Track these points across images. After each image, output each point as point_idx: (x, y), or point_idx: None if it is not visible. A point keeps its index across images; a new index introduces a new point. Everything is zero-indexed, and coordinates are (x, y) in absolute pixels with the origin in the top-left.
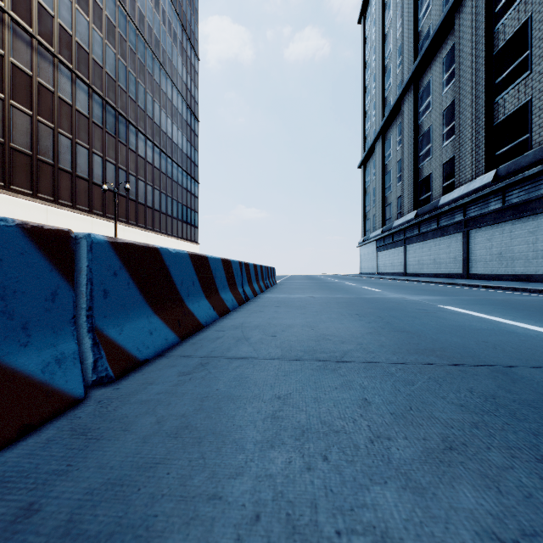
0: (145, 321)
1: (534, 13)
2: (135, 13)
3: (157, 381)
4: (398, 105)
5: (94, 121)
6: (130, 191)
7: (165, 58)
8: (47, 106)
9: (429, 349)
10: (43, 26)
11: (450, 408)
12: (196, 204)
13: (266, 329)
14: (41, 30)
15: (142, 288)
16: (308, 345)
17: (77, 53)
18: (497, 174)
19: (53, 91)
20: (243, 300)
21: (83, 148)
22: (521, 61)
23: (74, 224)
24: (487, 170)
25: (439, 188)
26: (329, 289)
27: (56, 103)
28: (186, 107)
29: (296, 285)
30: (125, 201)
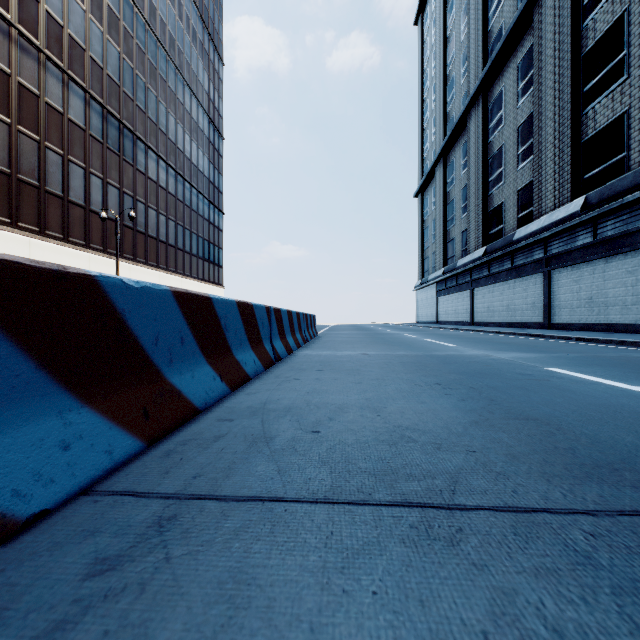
0: (51, 423)
1: (633, 5)
2: (144, 3)
3: (15, 606)
4: (463, 121)
5: (92, 134)
6: (138, 221)
7: (181, 60)
8: (30, 113)
9: (605, 466)
10: (25, 13)
11: None
12: (220, 239)
13: (303, 416)
14: (23, 18)
15: (43, 356)
16: (379, 456)
17: (70, 49)
18: (587, 201)
19: (39, 94)
20: (271, 361)
21: (78, 166)
22: (616, 63)
23: (65, 261)
24: (573, 196)
25: (513, 220)
26: (386, 343)
27: (42, 110)
28: (208, 121)
29: (343, 337)
30: (132, 234)
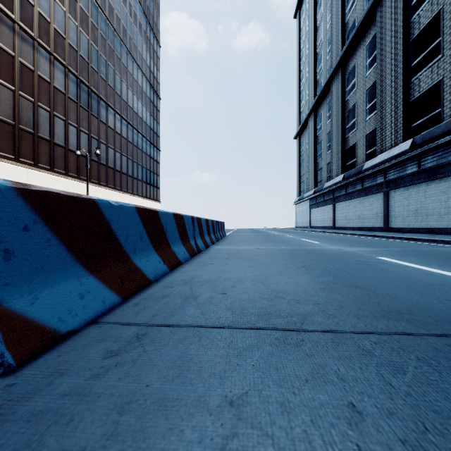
0: (74, 283)
1: (446, 6)
2: (105, 5)
3: (72, 368)
4: (328, 86)
5: (70, 97)
6: (101, 157)
7: (131, 44)
8: (27, 83)
9: (395, 311)
10: (24, 14)
11: None
12: (158, 169)
13: (216, 285)
14: (23, 17)
15: (70, 245)
16: (261, 306)
17: (55, 38)
18: (413, 142)
19: (33, 70)
20: (195, 252)
21: (60, 119)
22: (434, 46)
23: (52, 185)
24: (404, 139)
25: (362, 155)
26: (272, 241)
27: (36, 81)
28: (149, 86)
29: (243, 237)
30: (97, 165)
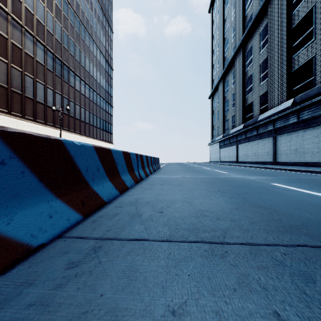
0: (45, 205)
1: (317, 3)
2: (73, 2)
3: (39, 279)
4: (232, 61)
5: (48, 68)
6: (70, 111)
7: (92, 31)
8: (17, 57)
9: (294, 227)
10: (15, 8)
11: None
12: (111, 120)
13: (155, 205)
14: (14, 10)
15: (41, 176)
16: (190, 222)
17: (37, 26)
18: (294, 101)
19: (21, 48)
20: (138, 180)
21: (41, 84)
22: (309, 32)
23: (35, 131)
24: (288, 99)
25: (257, 110)
26: (194, 172)
27: (23, 56)
28: (105, 61)
29: (172, 169)
30: (68, 117)
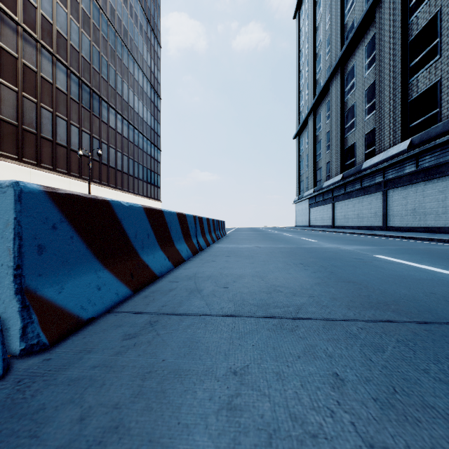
0: (92, 276)
1: (443, 7)
2: (107, 7)
3: (97, 347)
4: (327, 86)
5: (72, 97)
6: (102, 156)
7: (132, 45)
8: (30, 84)
9: (382, 303)
10: (27, 16)
11: (442, 389)
12: (158, 168)
13: (218, 280)
14: (26, 19)
15: (89, 242)
16: (260, 298)
17: (57, 40)
18: (412, 142)
19: (36, 71)
20: (197, 250)
21: (62, 119)
22: (432, 47)
23: (54, 184)
24: (403, 139)
25: (361, 155)
26: (272, 240)
27: (39, 82)
28: (150, 87)
29: (243, 236)
30: (99, 165)
